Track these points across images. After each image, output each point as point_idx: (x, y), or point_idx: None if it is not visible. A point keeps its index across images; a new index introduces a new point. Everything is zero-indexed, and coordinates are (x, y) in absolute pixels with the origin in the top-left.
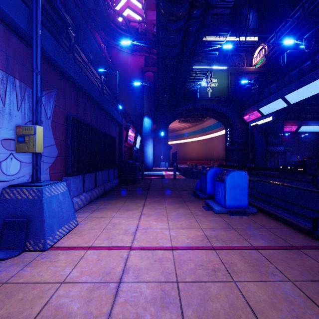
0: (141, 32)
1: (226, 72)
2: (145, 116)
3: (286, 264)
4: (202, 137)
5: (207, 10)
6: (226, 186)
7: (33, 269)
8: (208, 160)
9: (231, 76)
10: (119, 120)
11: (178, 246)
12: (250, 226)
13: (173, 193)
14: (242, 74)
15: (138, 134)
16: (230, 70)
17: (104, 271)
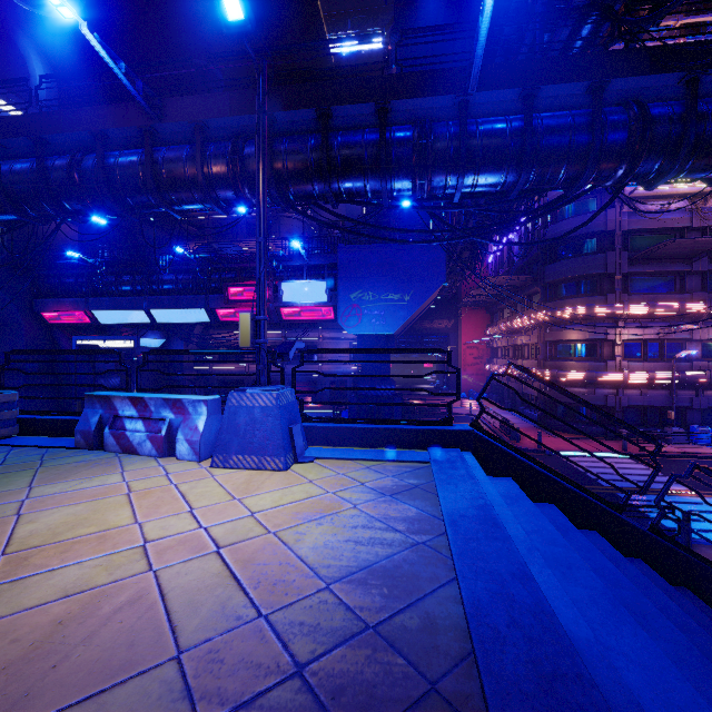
0: None
1: None
2: None
3: None
4: None
5: None
6: None
7: None
8: None
9: None
10: None
11: None
12: None
13: None
14: None
15: None
16: None
17: None
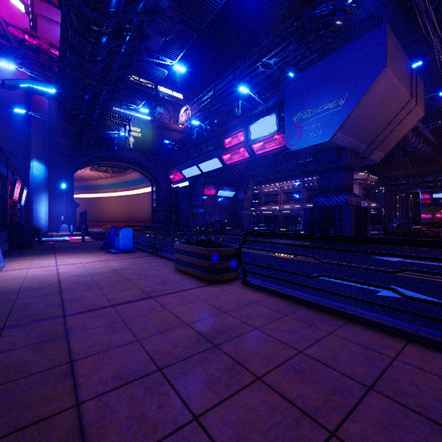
0: (29, 46)
1: (151, 123)
2: (33, 159)
3: (131, 260)
4: (125, 192)
5: (119, 83)
6: (119, 237)
7: (3, 274)
8: (133, 222)
9: (156, 128)
10: (5, 174)
11: (85, 262)
12: (129, 255)
13: (82, 249)
14: (168, 130)
15: (25, 187)
16: (156, 122)
17: (47, 269)
